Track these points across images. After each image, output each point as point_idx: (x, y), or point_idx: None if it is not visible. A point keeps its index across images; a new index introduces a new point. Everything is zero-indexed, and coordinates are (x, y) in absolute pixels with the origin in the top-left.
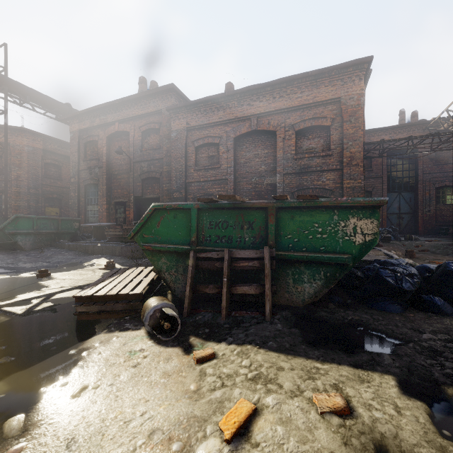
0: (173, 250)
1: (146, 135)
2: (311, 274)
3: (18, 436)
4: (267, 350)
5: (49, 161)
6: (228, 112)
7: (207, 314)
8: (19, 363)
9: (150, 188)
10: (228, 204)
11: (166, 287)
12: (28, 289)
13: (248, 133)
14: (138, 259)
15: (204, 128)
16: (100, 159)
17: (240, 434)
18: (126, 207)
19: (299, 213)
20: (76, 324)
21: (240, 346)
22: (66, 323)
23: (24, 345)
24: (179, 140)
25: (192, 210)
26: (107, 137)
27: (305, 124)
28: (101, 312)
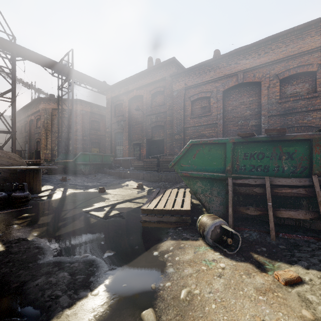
0: (209, 177)
1: (154, 96)
2: None
3: None
4: None
5: (93, 119)
6: (218, 72)
7: (253, 233)
8: (120, 257)
9: (157, 133)
10: (266, 138)
11: (197, 205)
12: (97, 200)
13: (234, 86)
14: (155, 182)
15: (198, 86)
16: (124, 115)
17: None
18: (140, 146)
19: None
20: (141, 229)
21: None
22: (134, 228)
23: (115, 241)
24: (179, 97)
25: (227, 144)
26: (128, 100)
27: (289, 73)
28: (160, 222)
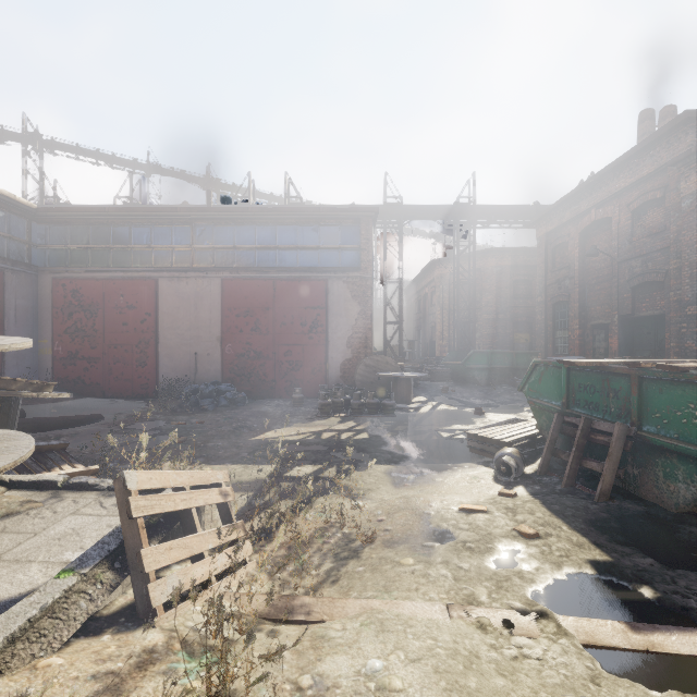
0: (548, 409)
1: (638, 215)
2: (687, 473)
3: (410, 481)
4: (543, 506)
5: (518, 278)
6: None
7: (555, 479)
8: (427, 461)
9: (646, 300)
10: (593, 367)
11: None
12: (461, 422)
13: None
14: None
15: None
16: (570, 267)
17: (467, 511)
18: (607, 331)
19: (668, 386)
20: (468, 454)
21: (534, 499)
22: (463, 452)
23: (435, 454)
24: (696, 210)
25: (562, 369)
26: (580, 234)
27: None
28: (482, 450)
